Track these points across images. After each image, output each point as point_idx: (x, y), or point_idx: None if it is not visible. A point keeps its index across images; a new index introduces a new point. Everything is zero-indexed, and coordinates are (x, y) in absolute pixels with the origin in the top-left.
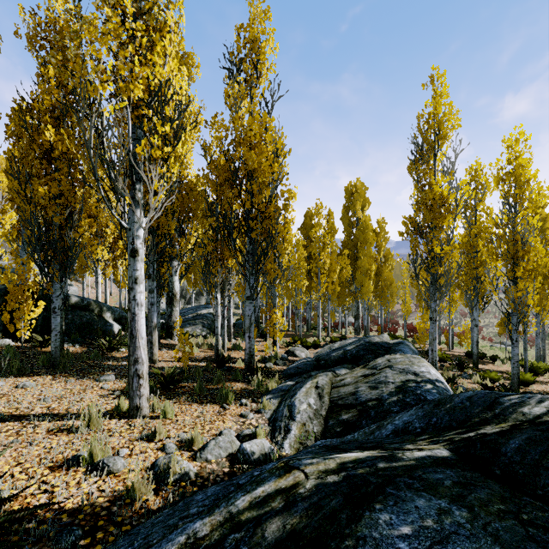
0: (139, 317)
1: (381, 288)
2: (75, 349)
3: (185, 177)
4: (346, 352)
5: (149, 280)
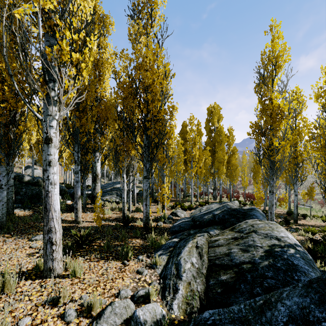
0: (52, 194)
1: (230, 171)
2: (24, 213)
3: (104, 96)
4: (215, 216)
5: (75, 164)
